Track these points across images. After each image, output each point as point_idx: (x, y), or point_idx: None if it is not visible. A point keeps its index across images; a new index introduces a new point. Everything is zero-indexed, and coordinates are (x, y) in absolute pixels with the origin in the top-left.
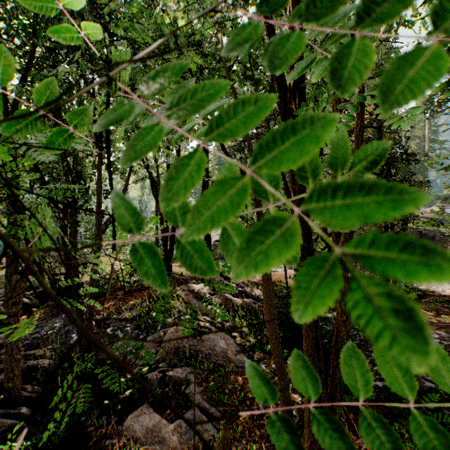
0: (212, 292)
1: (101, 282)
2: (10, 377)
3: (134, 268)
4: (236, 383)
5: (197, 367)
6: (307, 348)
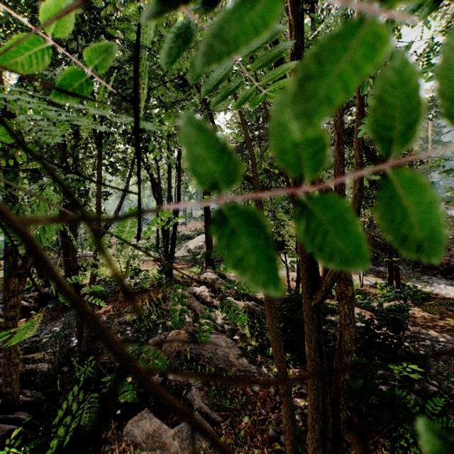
0: (214, 295)
1: (101, 284)
2: (8, 382)
3: (135, 271)
4: (238, 387)
5: (198, 371)
6: (311, 352)
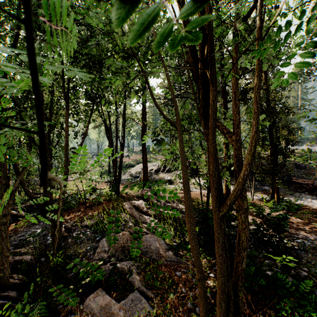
0: (148, 206)
1: (69, 199)
2: (1, 269)
3: (93, 189)
4: (166, 272)
5: (137, 261)
6: (219, 250)
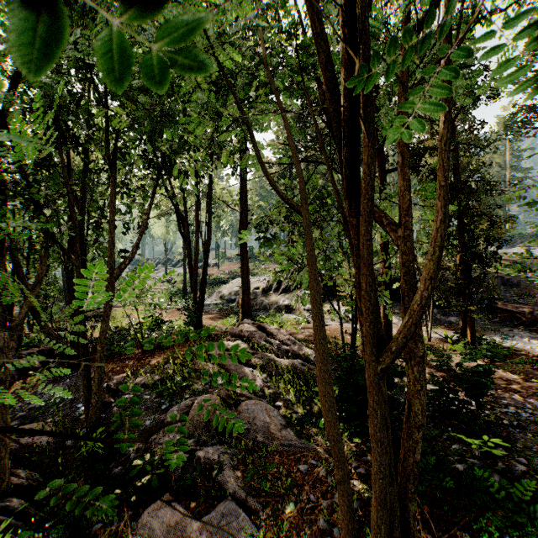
0: (251, 351)
1: (116, 338)
2: None
3: (156, 322)
4: (281, 466)
5: (232, 445)
6: (375, 430)
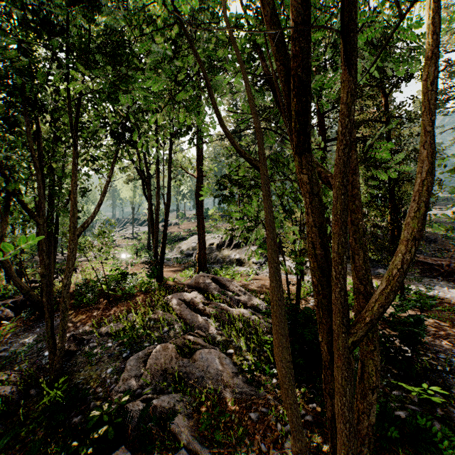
0: (206, 302)
1: (84, 290)
2: None
3: (122, 275)
4: (233, 414)
5: (187, 393)
6: (339, 408)
